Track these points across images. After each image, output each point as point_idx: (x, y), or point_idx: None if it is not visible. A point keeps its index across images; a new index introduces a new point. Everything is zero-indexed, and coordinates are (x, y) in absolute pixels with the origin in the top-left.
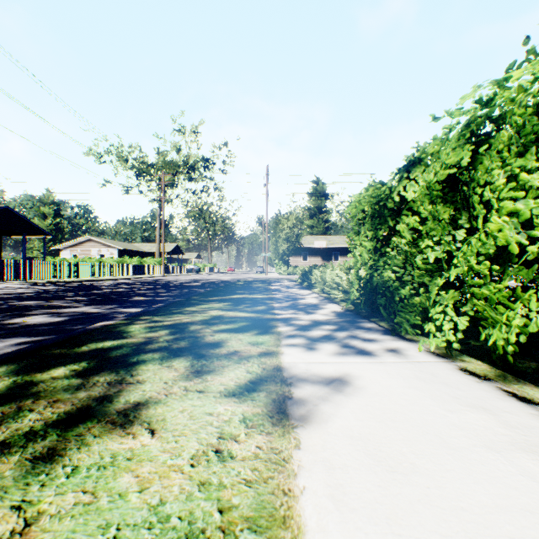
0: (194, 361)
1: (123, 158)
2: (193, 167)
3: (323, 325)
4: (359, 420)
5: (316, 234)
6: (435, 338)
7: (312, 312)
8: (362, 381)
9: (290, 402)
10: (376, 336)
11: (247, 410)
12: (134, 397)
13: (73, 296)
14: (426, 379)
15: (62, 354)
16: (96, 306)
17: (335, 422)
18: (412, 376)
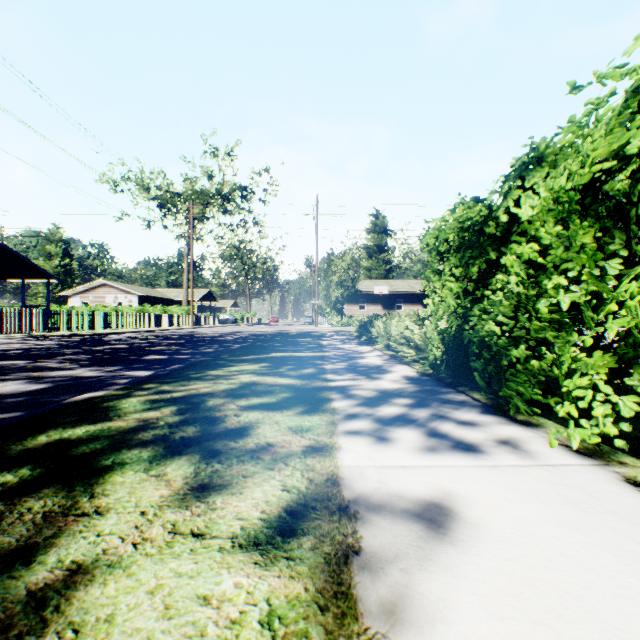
0: (202, 465)
1: (144, 186)
2: (227, 196)
3: (395, 398)
4: (496, 618)
5: (375, 278)
6: (580, 429)
7: (376, 376)
8: (476, 509)
9: (358, 564)
10: (474, 416)
11: (276, 588)
12: (75, 552)
13: (71, 354)
14: (581, 503)
15: (1, 451)
16: (95, 367)
17: (450, 624)
18: (555, 497)
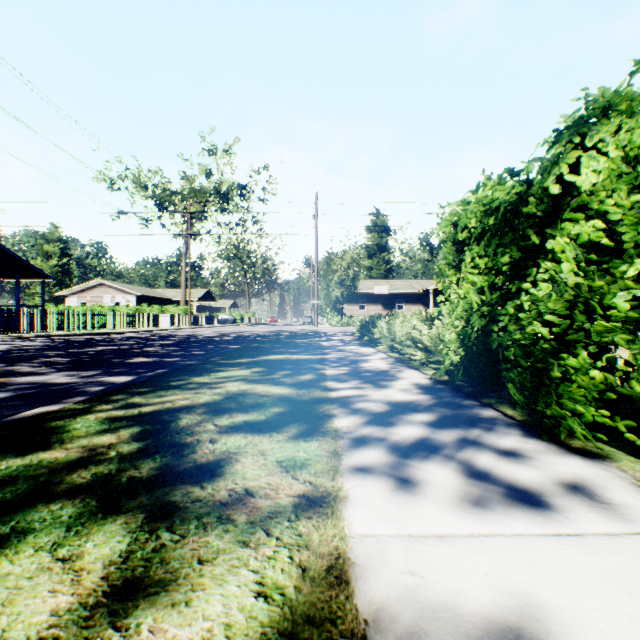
0: (142, 535)
1: (141, 185)
2: (226, 195)
3: (410, 413)
4: None
5: (375, 277)
6: None
7: (383, 384)
8: None
9: None
10: (515, 442)
11: None
12: None
13: (52, 357)
14: None
15: None
16: (71, 372)
17: None
18: None
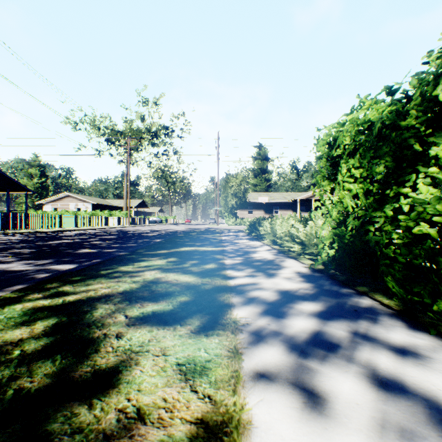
0: None
1: (95, 126)
2: (155, 133)
3: (299, 303)
4: None
5: (259, 191)
6: None
7: (272, 273)
8: None
9: None
10: (405, 336)
11: None
12: None
13: (21, 248)
14: None
15: None
16: (29, 261)
17: None
18: None
